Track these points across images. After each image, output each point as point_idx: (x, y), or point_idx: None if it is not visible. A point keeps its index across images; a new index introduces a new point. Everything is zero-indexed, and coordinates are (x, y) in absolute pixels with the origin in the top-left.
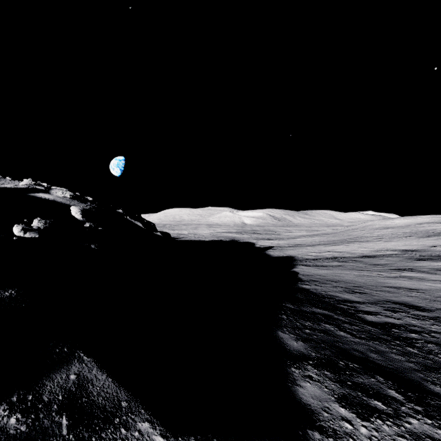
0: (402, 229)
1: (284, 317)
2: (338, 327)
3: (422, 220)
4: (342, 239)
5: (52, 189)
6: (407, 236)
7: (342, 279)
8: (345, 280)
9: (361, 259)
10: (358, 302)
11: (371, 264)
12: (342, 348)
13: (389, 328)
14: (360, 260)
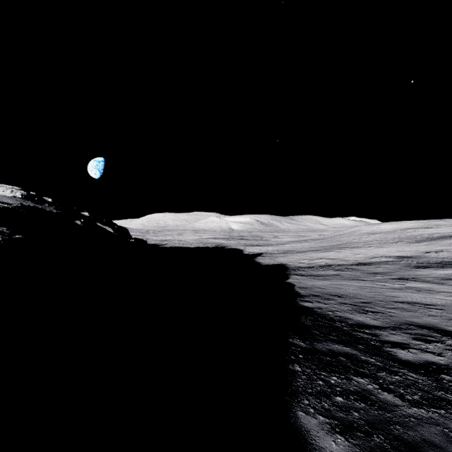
0: (389, 234)
1: (297, 369)
2: (376, 382)
3: (406, 225)
4: (332, 245)
5: None
6: (397, 242)
7: (345, 292)
8: (349, 293)
9: (357, 267)
10: (377, 326)
11: (370, 273)
12: (408, 442)
13: (436, 373)
14: (356, 268)
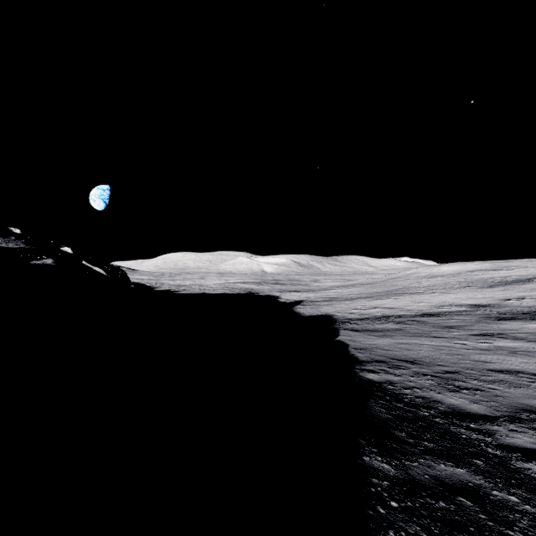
0: (453, 277)
1: None
2: None
3: (472, 267)
4: (387, 290)
5: None
6: (465, 287)
7: (418, 356)
8: (423, 357)
9: (423, 319)
10: (484, 416)
11: (442, 327)
12: None
13: None
14: (422, 320)
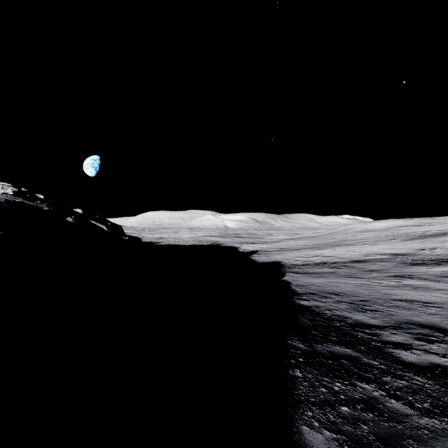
0: (383, 232)
1: (298, 374)
2: (382, 388)
3: (399, 223)
4: (327, 242)
5: None
6: (391, 239)
7: (342, 290)
8: (345, 291)
9: (352, 264)
10: (377, 326)
11: (366, 271)
12: None
13: (443, 376)
14: (351, 265)
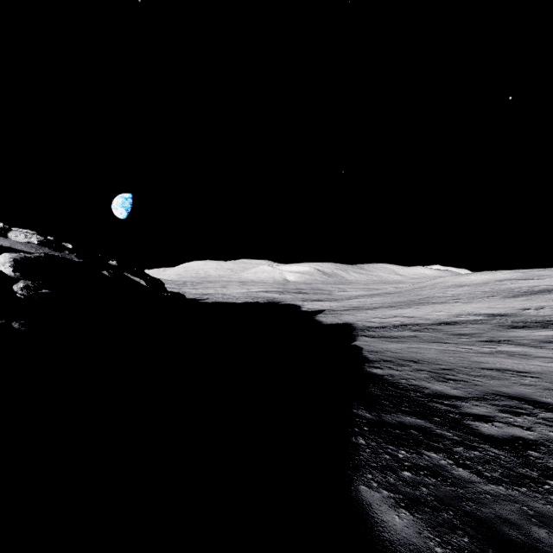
0: (480, 287)
1: (361, 442)
2: (451, 457)
3: (502, 276)
4: (410, 300)
5: (9, 231)
6: (489, 296)
7: (423, 357)
8: (427, 358)
9: (439, 327)
10: (458, 397)
11: (454, 335)
12: (480, 518)
13: (523, 449)
14: (437, 328)
